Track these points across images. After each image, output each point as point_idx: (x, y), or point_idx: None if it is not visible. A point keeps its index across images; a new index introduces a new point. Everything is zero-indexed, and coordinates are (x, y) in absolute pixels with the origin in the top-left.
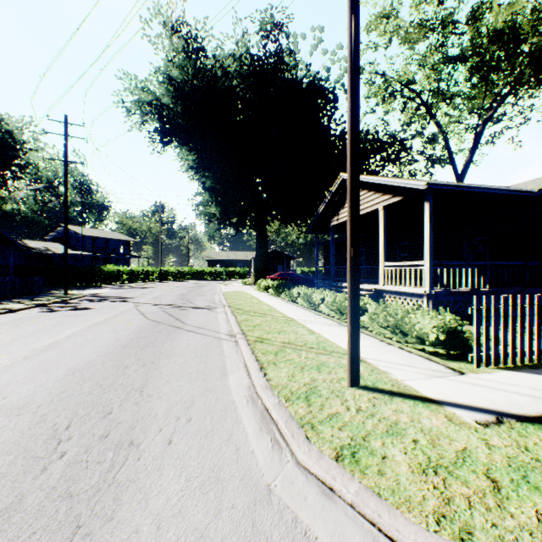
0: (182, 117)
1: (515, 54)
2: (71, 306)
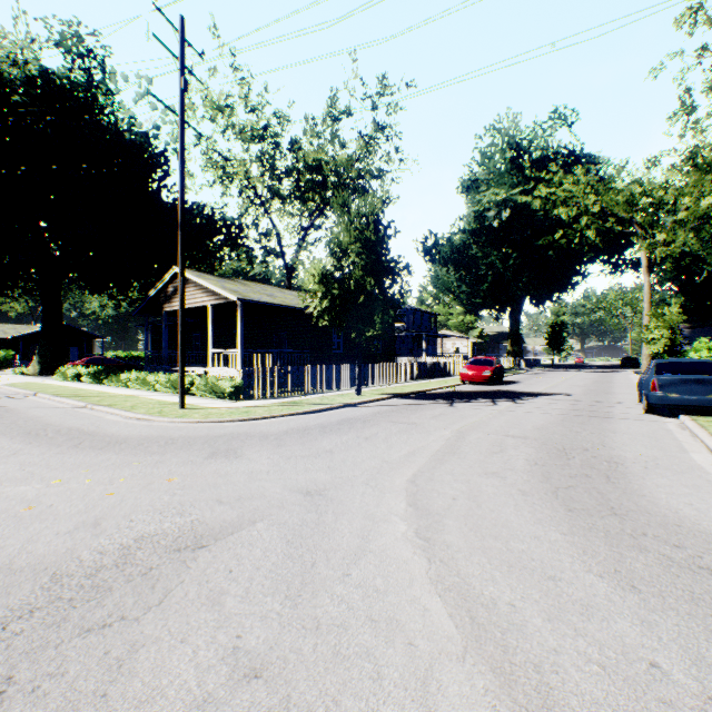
0: None
1: (321, 188)
2: None
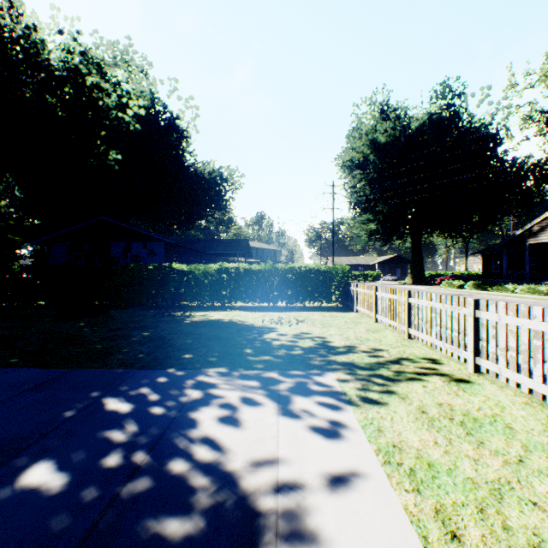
0: (387, 169)
1: None
2: None
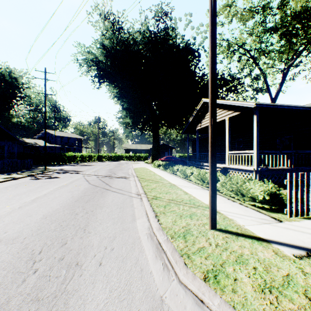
0: (110, 67)
1: (308, 26)
2: (48, 176)
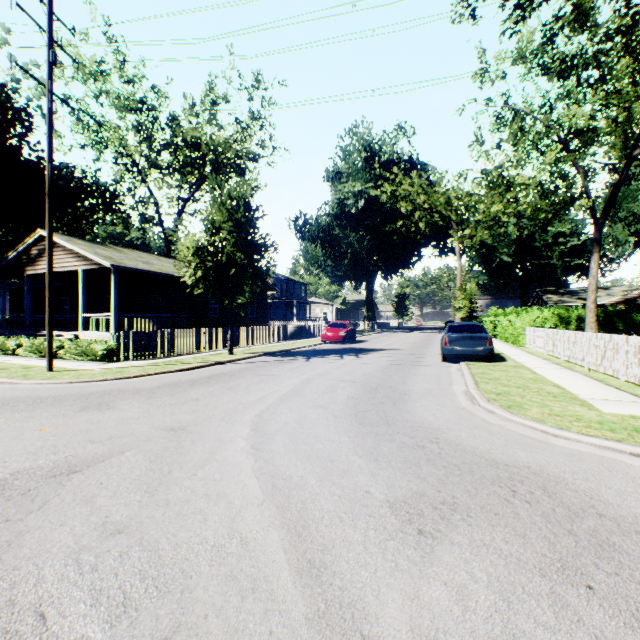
0: None
1: (200, 164)
2: None
